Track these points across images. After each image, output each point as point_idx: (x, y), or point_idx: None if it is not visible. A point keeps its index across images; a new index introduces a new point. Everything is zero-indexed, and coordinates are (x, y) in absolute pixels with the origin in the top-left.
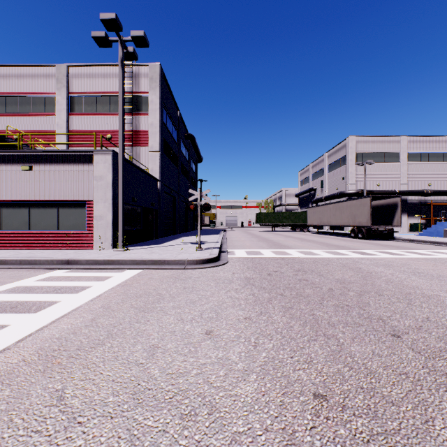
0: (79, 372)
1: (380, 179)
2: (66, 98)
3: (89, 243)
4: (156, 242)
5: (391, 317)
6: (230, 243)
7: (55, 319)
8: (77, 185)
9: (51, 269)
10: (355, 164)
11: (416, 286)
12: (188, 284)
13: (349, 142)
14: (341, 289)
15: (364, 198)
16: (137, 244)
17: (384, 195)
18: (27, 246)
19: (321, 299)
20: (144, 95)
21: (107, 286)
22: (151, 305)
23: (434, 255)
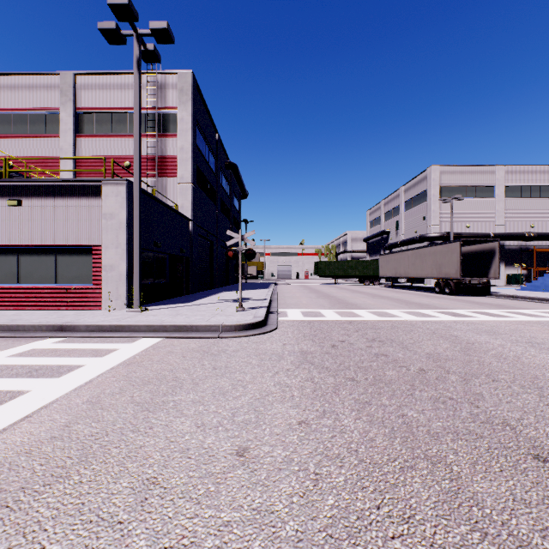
0: (4, 545)
1: (470, 220)
2: (73, 116)
3: (96, 301)
4: (187, 299)
5: (522, 420)
6: (281, 300)
7: (9, 425)
8: (81, 225)
9: (37, 339)
10: (440, 200)
11: (542, 365)
12: (220, 362)
13: (431, 172)
14: (436, 370)
15: (452, 243)
16: (161, 301)
17: (478, 239)
18: (15, 306)
19: (411, 387)
20: (172, 111)
21: (106, 365)
22: (162, 398)
23: (548, 318)
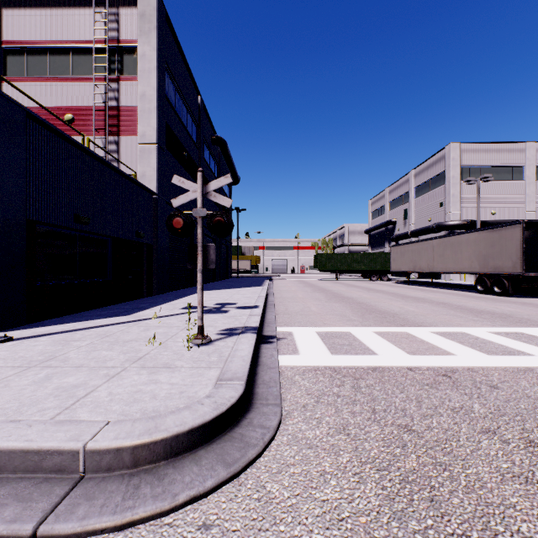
0: None
1: (495, 205)
2: None
3: None
4: (136, 305)
5: None
6: (280, 305)
7: None
8: None
9: None
10: (464, 181)
11: None
12: None
13: (451, 150)
14: None
15: (507, 226)
16: (86, 312)
17: None
18: None
19: None
20: (130, 46)
21: None
22: None
23: None
